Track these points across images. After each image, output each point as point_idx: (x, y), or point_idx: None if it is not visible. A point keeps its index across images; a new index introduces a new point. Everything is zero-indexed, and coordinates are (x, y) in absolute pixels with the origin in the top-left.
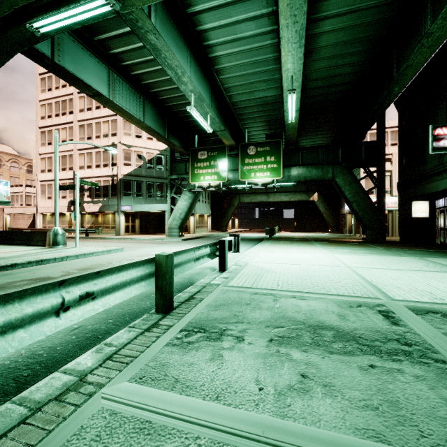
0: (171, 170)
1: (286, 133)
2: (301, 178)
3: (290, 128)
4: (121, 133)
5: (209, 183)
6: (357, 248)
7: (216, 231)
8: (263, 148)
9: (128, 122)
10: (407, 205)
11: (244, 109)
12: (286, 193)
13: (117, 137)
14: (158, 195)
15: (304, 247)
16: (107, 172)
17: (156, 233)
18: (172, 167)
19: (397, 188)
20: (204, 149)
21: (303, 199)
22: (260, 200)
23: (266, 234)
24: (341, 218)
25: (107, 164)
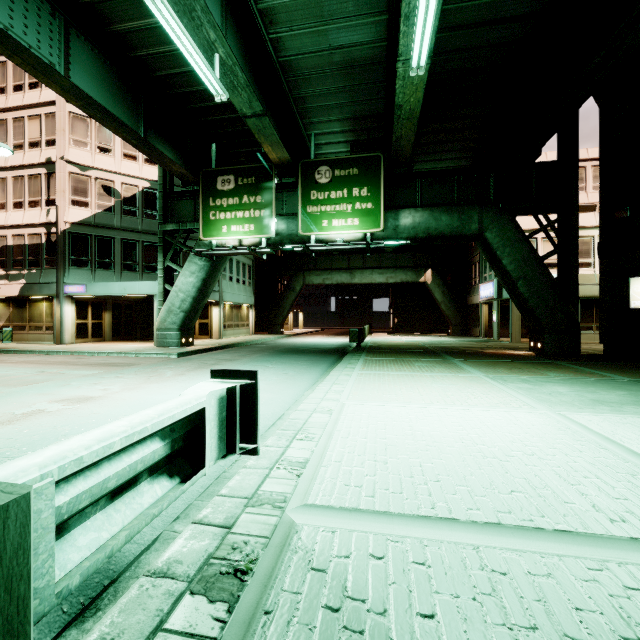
0: (165, 215)
1: (394, 132)
2: (419, 231)
3: (404, 119)
4: (65, 139)
5: (239, 239)
6: (570, 378)
7: (264, 333)
8: (346, 170)
9: (81, 120)
10: (620, 285)
11: (307, 81)
12: (380, 270)
13: (57, 147)
14: (148, 267)
15: (449, 378)
16: (38, 217)
17: (150, 338)
18: (168, 208)
19: (600, 252)
20: (229, 170)
21: (409, 280)
22: (338, 281)
23: (351, 340)
24: (468, 312)
25: (37, 201)
